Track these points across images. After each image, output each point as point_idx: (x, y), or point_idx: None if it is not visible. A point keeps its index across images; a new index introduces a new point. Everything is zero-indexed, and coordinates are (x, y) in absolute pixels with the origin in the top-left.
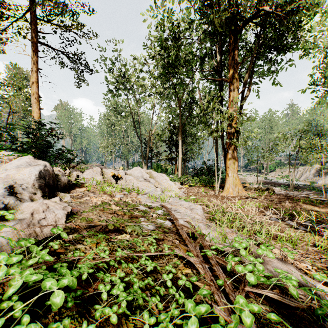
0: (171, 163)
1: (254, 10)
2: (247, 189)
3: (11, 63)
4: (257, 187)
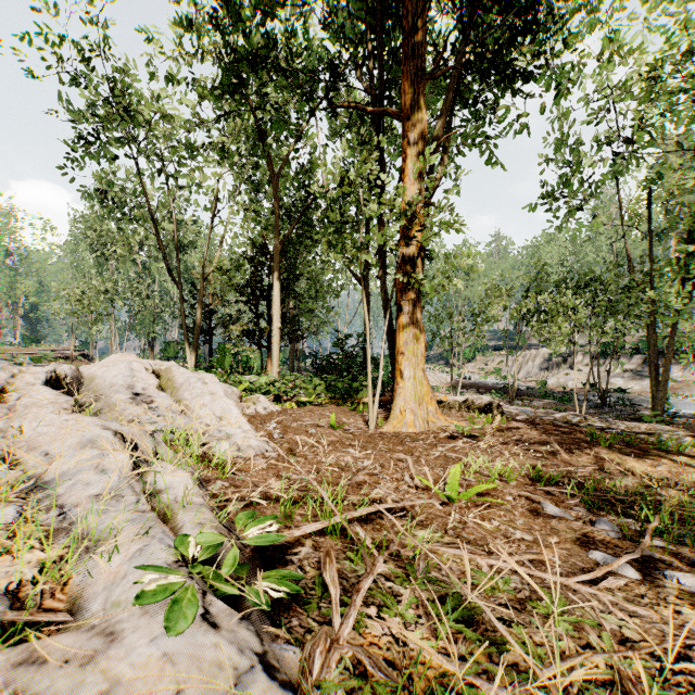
0: (257, 343)
1: None
2: (443, 408)
3: None
4: (463, 402)
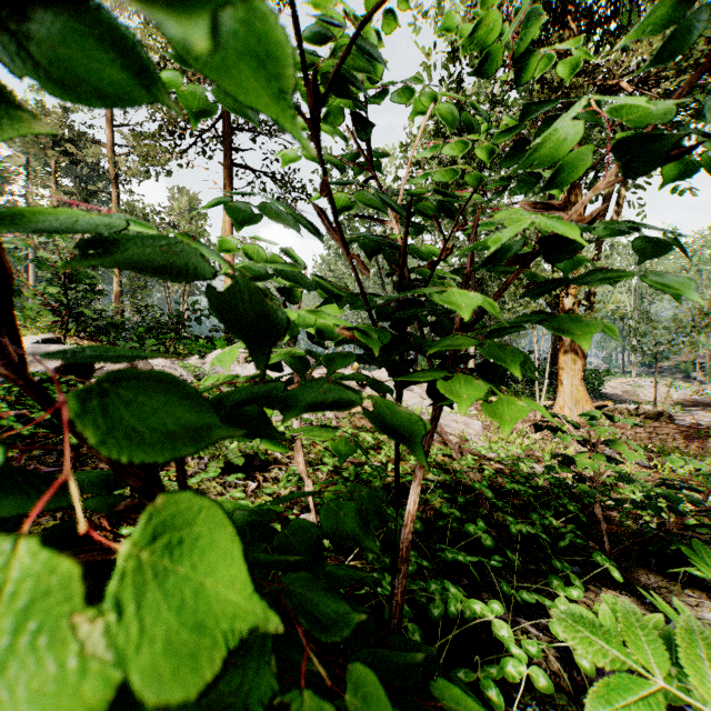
0: None
1: (598, 93)
2: (611, 413)
3: (191, 200)
4: (633, 409)
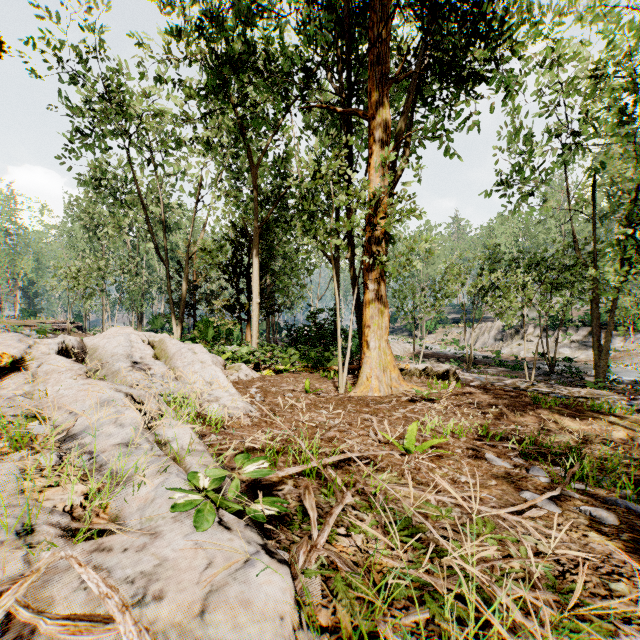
0: (238, 316)
1: None
2: (405, 375)
3: None
4: (423, 370)
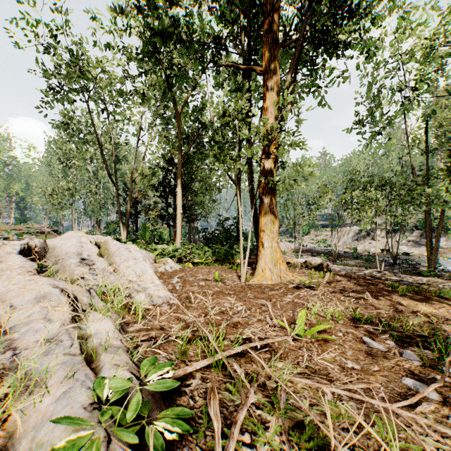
0: (167, 223)
1: None
2: (290, 267)
3: None
4: (303, 263)
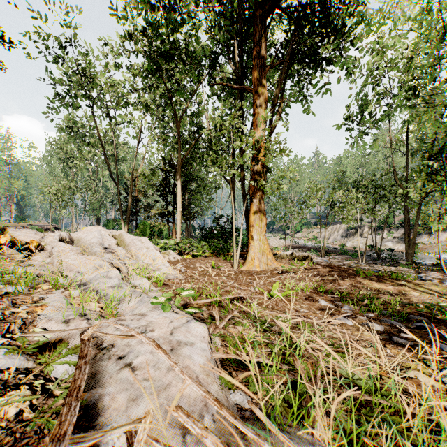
0: (167, 220)
1: None
2: (277, 258)
3: None
4: (289, 255)
